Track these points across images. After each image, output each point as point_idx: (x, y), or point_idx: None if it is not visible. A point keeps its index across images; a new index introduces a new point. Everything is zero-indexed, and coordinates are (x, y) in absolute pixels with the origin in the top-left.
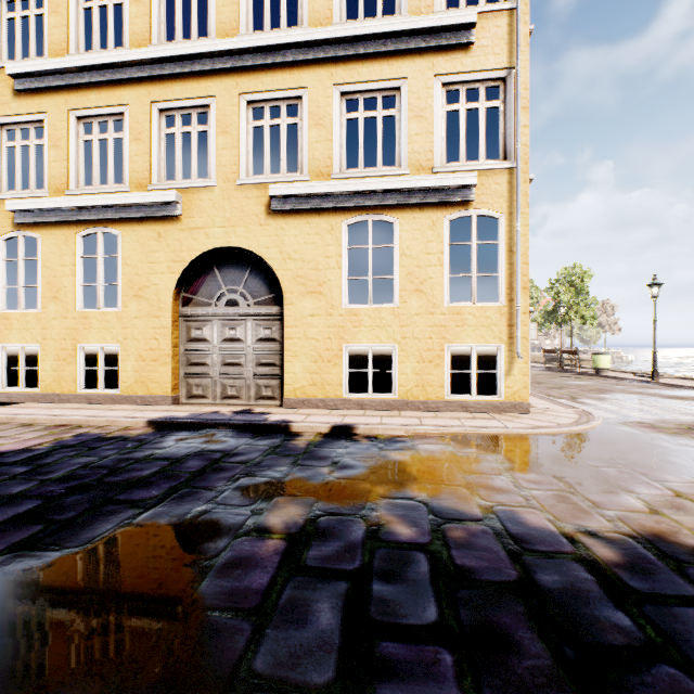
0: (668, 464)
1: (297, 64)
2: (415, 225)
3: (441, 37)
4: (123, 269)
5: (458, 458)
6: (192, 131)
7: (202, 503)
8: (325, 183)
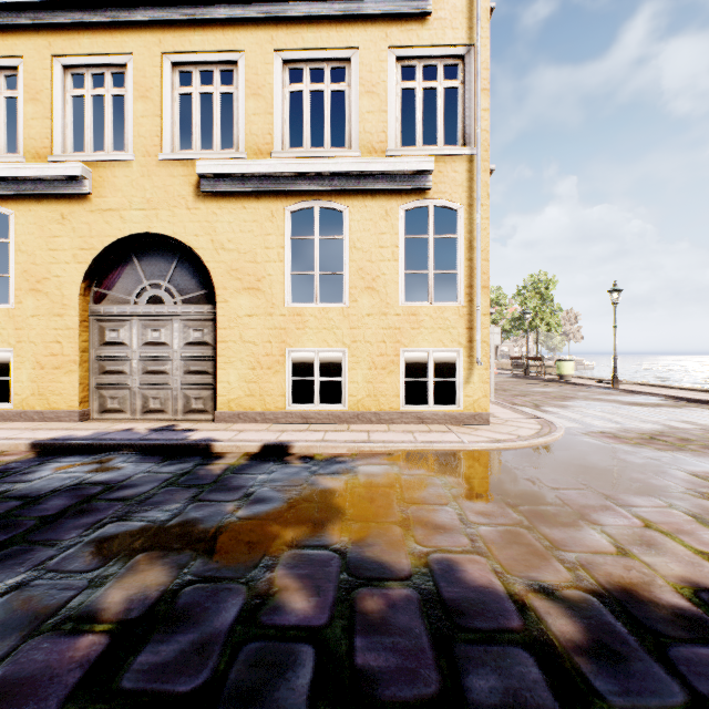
0: (633, 483)
1: (232, 23)
2: (367, 214)
3: (395, 4)
4: (16, 257)
5: (401, 482)
6: (105, 94)
7: (23, 570)
8: (263, 162)
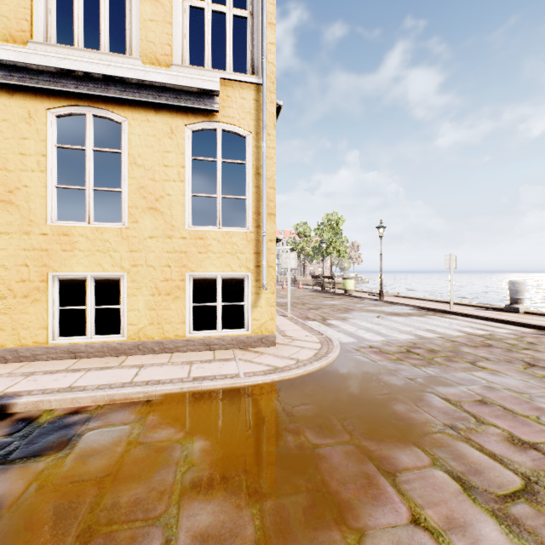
0: (397, 421)
1: None
2: (150, 129)
3: None
4: None
5: (124, 464)
6: None
7: None
8: (11, 48)
